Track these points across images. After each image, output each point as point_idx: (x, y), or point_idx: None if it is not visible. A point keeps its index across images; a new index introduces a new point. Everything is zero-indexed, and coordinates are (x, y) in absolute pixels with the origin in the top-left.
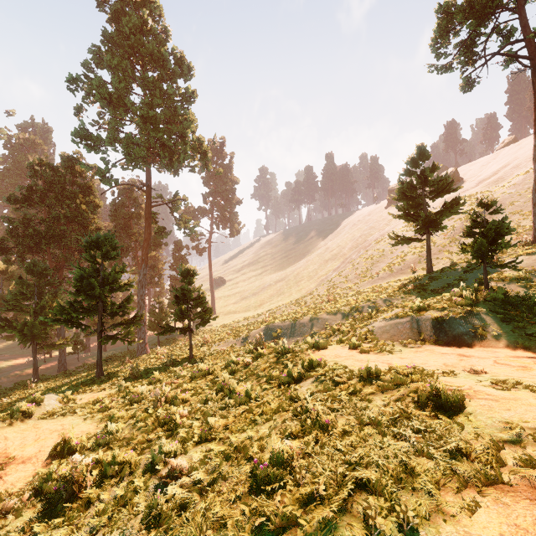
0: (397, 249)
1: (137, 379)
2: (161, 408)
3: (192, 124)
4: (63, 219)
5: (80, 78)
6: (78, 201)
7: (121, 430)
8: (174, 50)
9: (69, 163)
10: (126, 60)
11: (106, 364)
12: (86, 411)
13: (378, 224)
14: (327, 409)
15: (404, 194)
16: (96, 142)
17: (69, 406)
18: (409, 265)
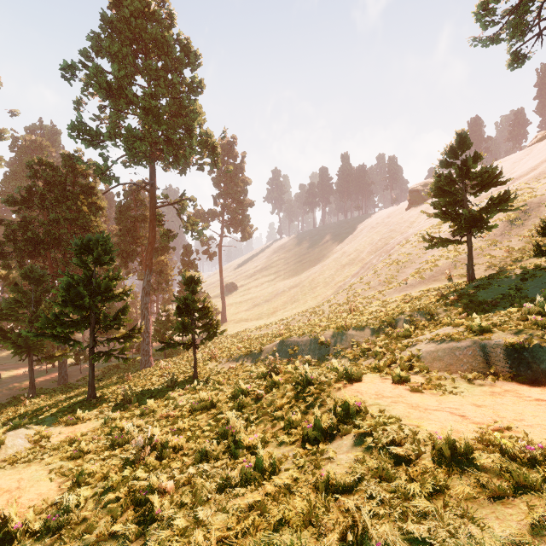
0: (426, 253)
1: (129, 407)
2: (141, 467)
3: (199, 116)
4: (63, 222)
5: (76, 65)
6: (79, 202)
7: (85, 501)
8: (180, 36)
9: (70, 162)
10: (126, 47)
11: (108, 378)
12: (57, 456)
13: (399, 227)
14: (404, 543)
15: (440, 189)
16: (95, 137)
17: (40, 446)
18: (442, 270)
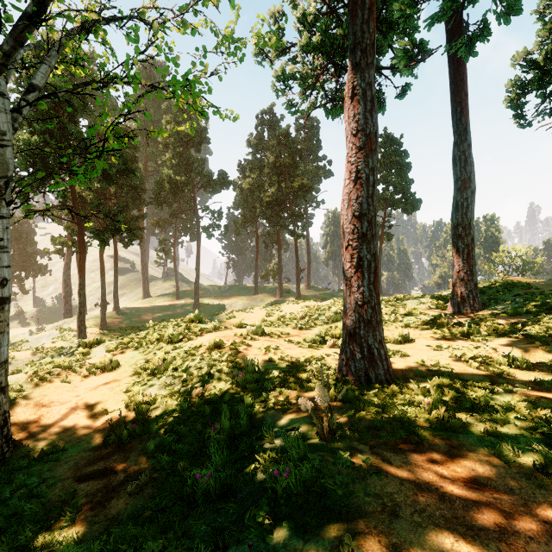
0: None
1: None
2: None
3: None
4: None
5: None
6: None
7: None
8: None
9: None
10: None
11: None
12: None
13: None
14: None
15: None
16: None
17: None
18: None
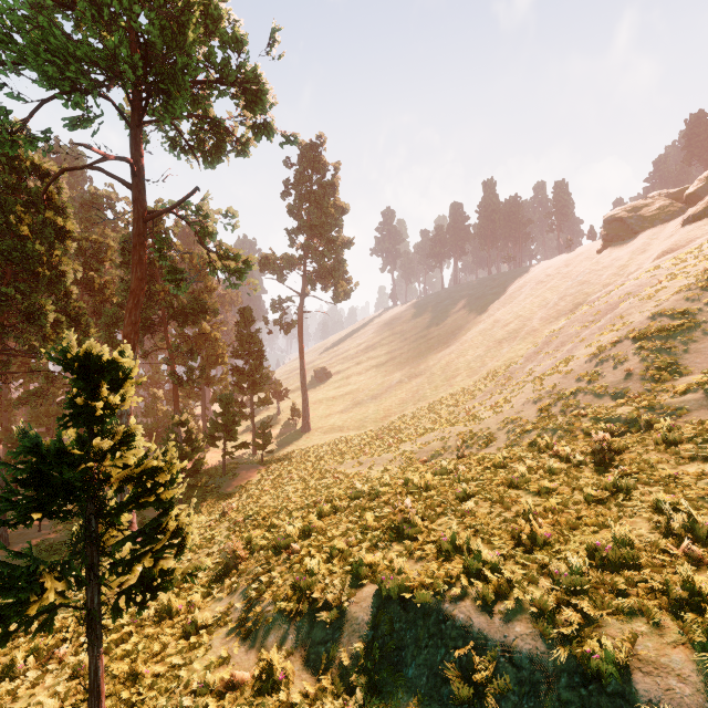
0: None
1: None
2: None
3: None
4: None
5: None
6: (11, 217)
7: None
8: None
9: None
10: None
11: None
12: None
13: (595, 276)
14: None
15: None
16: None
17: None
18: None
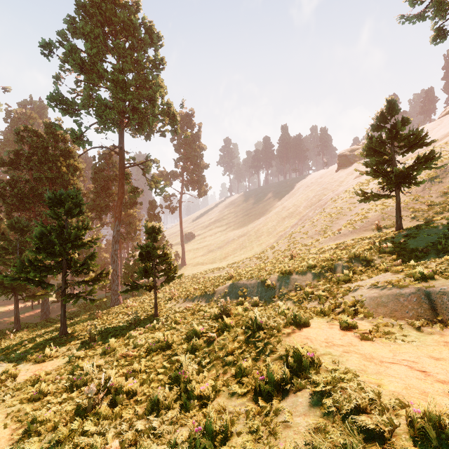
0: (356, 207)
1: (94, 345)
2: (91, 419)
3: (160, 89)
4: (45, 180)
5: (53, 43)
6: (58, 163)
7: None
8: (144, 19)
9: (52, 129)
10: (98, 28)
11: (83, 314)
12: (18, 397)
13: (330, 186)
14: None
15: (372, 150)
16: (70, 106)
17: (5, 386)
18: (372, 221)
